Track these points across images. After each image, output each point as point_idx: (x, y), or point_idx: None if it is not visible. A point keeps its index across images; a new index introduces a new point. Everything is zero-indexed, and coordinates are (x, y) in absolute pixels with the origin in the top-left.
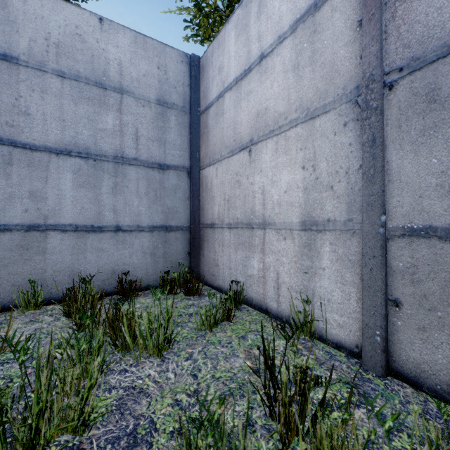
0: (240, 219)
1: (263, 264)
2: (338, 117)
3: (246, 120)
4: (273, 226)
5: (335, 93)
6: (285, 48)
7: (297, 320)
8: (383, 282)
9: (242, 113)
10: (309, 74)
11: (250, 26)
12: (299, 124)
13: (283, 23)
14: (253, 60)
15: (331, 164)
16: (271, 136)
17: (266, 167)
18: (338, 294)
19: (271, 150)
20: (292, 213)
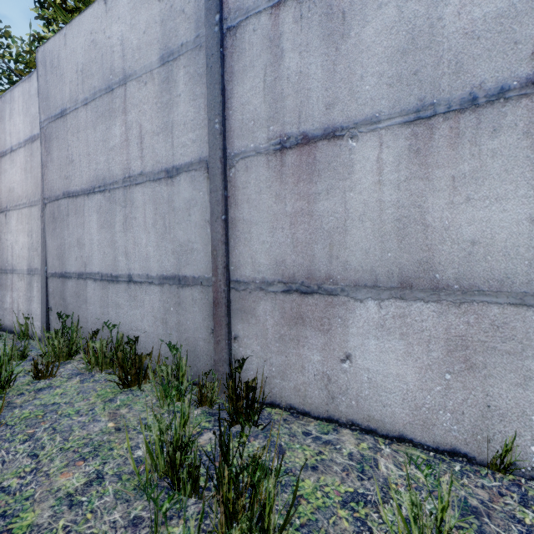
0: (1, 266)
1: (12, 298)
2: (39, 210)
3: (4, 190)
4: (17, 271)
5: (38, 196)
6: (21, 154)
7: (20, 330)
8: (46, 299)
9: (2, 184)
10: (30, 178)
11: (6, 121)
12: (26, 207)
13: (21, 136)
14: (7, 148)
15: (37, 236)
16: (15, 208)
17: (14, 230)
18: (39, 310)
19: (16, 219)
20: (24, 263)
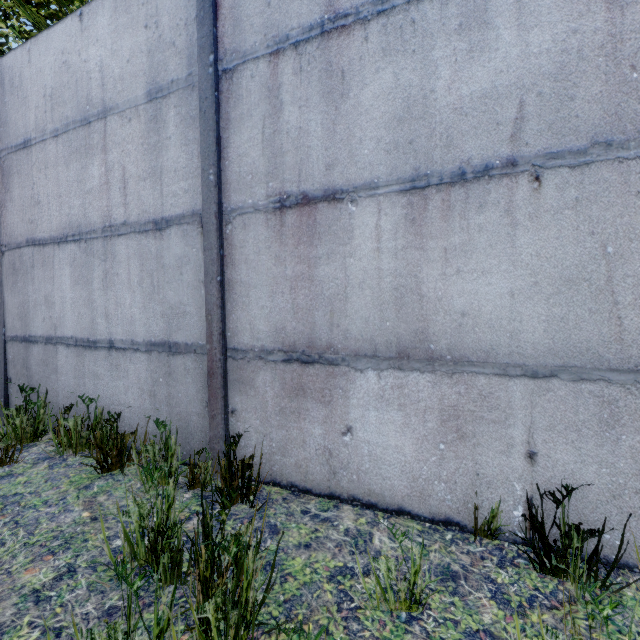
0: None
1: None
2: None
3: None
4: None
5: None
6: None
7: None
8: (4, 368)
9: None
10: None
11: None
12: None
13: None
14: None
15: None
16: None
17: None
18: None
19: None
20: None
